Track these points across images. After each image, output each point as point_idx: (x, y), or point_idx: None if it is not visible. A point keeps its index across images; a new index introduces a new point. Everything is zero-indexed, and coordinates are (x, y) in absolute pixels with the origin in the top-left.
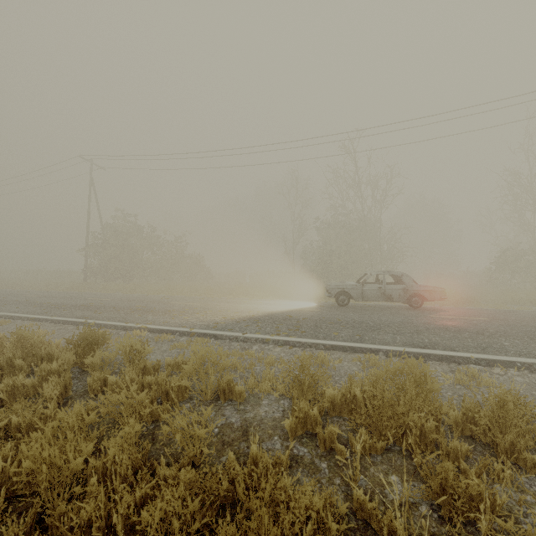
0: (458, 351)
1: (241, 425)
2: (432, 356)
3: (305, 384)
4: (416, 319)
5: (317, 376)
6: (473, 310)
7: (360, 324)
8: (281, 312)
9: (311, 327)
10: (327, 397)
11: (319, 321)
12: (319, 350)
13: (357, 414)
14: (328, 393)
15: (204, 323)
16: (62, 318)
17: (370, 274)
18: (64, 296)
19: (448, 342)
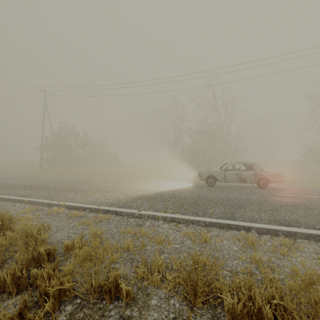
0: (319, 229)
1: None
2: (299, 234)
3: (197, 284)
4: (268, 197)
5: (211, 276)
6: (303, 189)
7: (228, 202)
8: (168, 191)
9: (191, 204)
10: (226, 307)
11: (196, 199)
12: (200, 227)
13: None
14: (227, 302)
15: (110, 201)
16: (6, 196)
17: (230, 163)
18: (20, 179)
19: (306, 220)
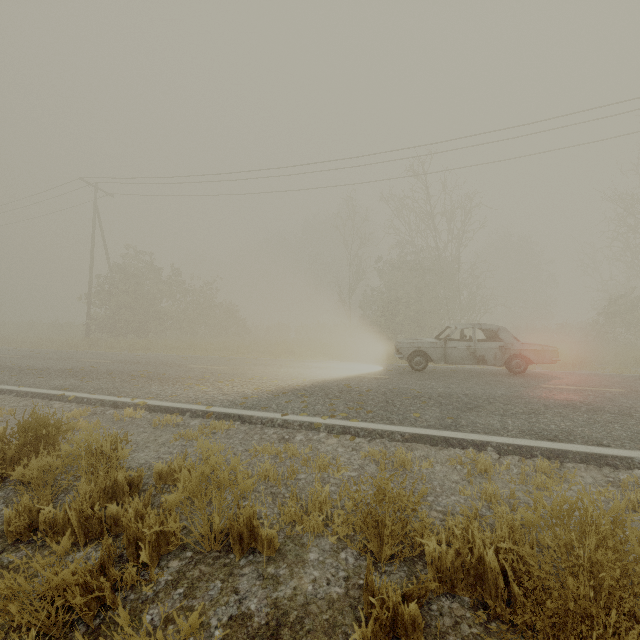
0: (608, 446)
1: (267, 621)
2: (571, 454)
3: (384, 526)
4: (525, 391)
5: (407, 512)
6: (594, 376)
7: (449, 399)
8: (336, 380)
9: (380, 403)
10: (429, 557)
11: (390, 393)
12: (395, 442)
13: (485, 592)
14: (430, 549)
15: (228, 397)
16: (32, 389)
17: (455, 327)
18: (51, 357)
19: (587, 430)
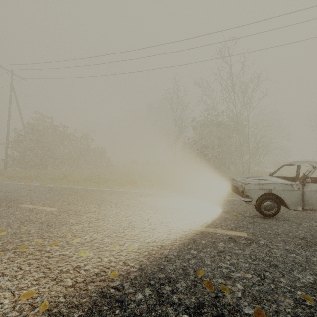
0: None
1: None
2: None
3: None
4: None
5: None
6: None
7: None
8: (179, 249)
9: None
10: None
11: None
12: None
13: None
14: None
15: None
16: None
17: (313, 167)
18: None
19: None
